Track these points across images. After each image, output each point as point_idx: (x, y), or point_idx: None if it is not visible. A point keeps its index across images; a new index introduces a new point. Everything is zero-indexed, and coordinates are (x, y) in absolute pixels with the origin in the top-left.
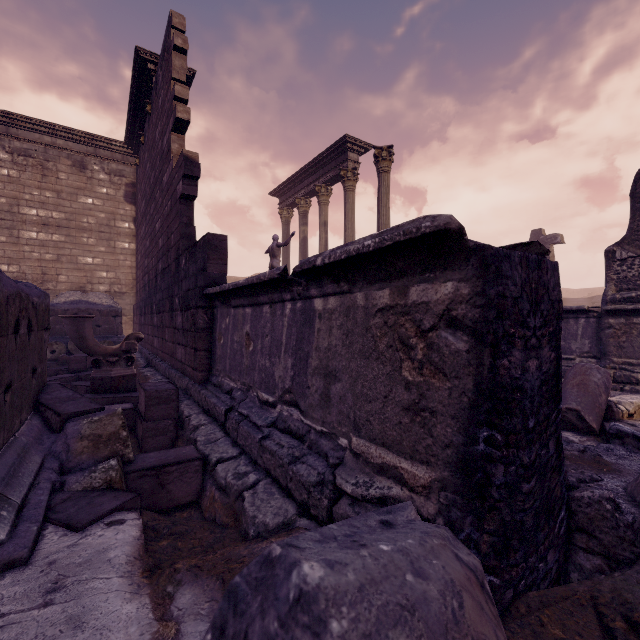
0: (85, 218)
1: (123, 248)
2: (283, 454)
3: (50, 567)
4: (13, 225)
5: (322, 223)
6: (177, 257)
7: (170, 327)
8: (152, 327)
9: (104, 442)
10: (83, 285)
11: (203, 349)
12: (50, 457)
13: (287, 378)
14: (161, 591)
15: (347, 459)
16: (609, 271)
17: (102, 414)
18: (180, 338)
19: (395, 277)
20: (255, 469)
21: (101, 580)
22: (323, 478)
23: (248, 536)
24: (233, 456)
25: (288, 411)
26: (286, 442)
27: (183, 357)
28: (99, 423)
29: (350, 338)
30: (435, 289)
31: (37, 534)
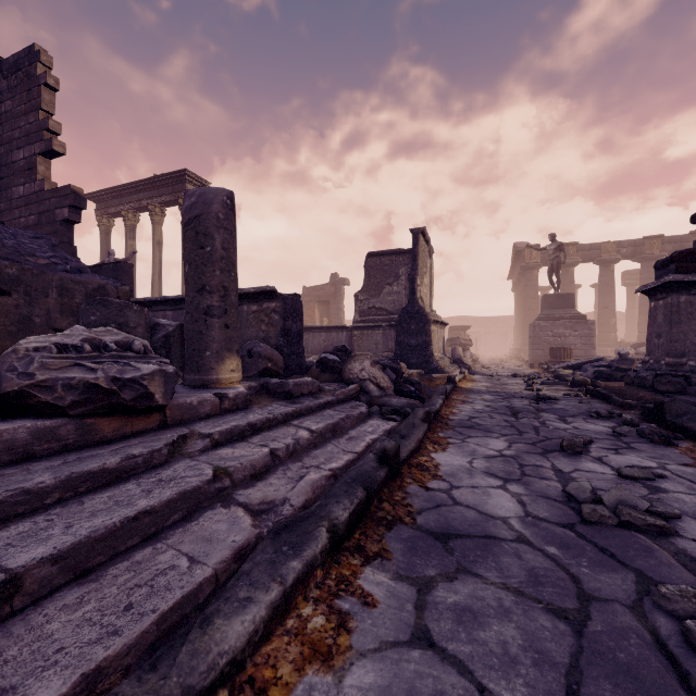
0: None
1: None
2: None
3: None
4: None
5: (156, 242)
6: None
7: None
8: None
9: None
10: None
11: None
12: None
13: None
14: None
15: None
16: (356, 306)
17: None
18: None
19: (259, 301)
20: None
21: None
22: None
23: None
24: None
25: None
26: None
27: None
28: None
29: (242, 321)
30: (271, 305)
31: None
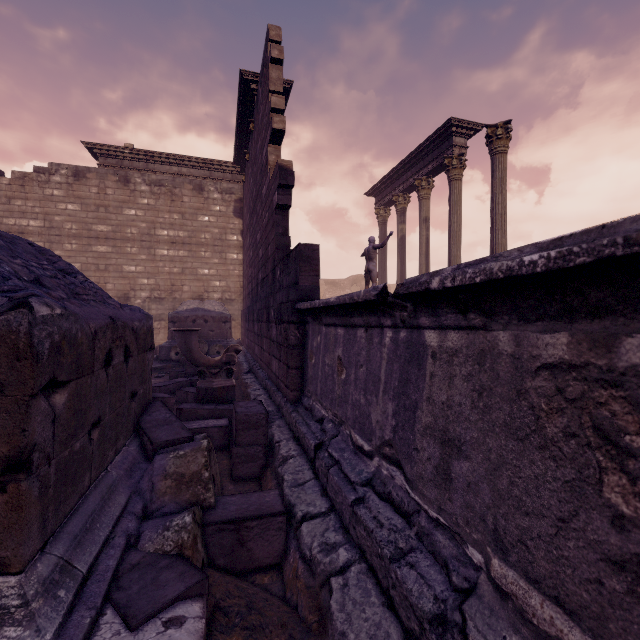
0: (203, 234)
1: (232, 259)
2: (382, 539)
3: None
4: (151, 245)
5: (422, 219)
6: (273, 268)
7: (267, 338)
8: (253, 334)
9: (186, 483)
10: (201, 294)
11: (295, 367)
12: (135, 496)
13: (387, 427)
14: None
15: (483, 589)
16: None
17: (188, 448)
18: (275, 351)
19: (583, 315)
20: (346, 541)
21: None
22: (443, 610)
23: None
24: (321, 512)
25: (388, 470)
26: (386, 518)
27: (277, 371)
28: (183, 459)
29: (485, 399)
30: None
31: (89, 628)
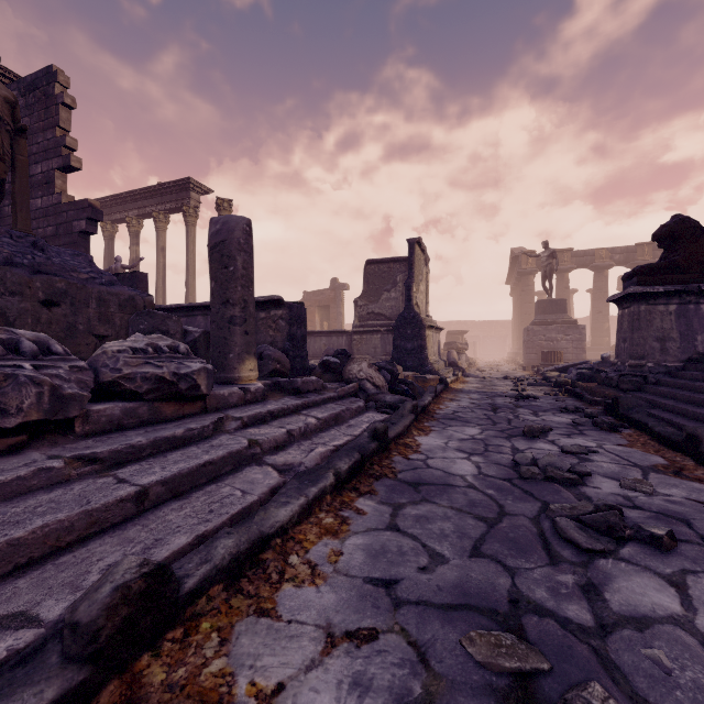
0: None
1: None
2: None
3: None
4: None
5: (160, 248)
6: None
7: None
8: None
9: None
10: None
11: None
12: None
13: None
14: None
15: None
16: (356, 311)
17: None
18: None
19: (267, 309)
20: None
21: None
22: None
23: None
24: None
25: None
26: None
27: None
28: None
29: None
30: (278, 313)
31: None
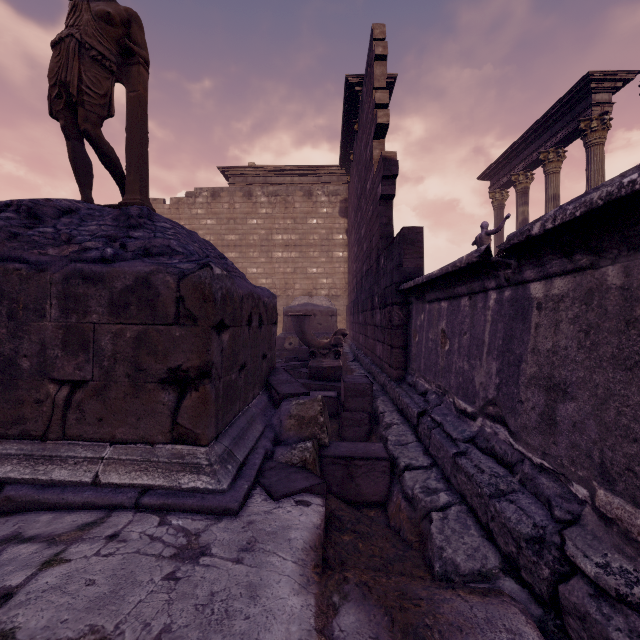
0: (311, 236)
1: (338, 257)
2: (482, 481)
3: (249, 526)
4: (269, 249)
5: (549, 197)
6: (377, 257)
7: (371, 325)
8: (358, 325)
9: (306, 424)
10: (310, 291)
11: (398, 346)
12: (269, 428)
13: (490, 386)
14: (327, 597)
15: (586, 519)
16: None
17: (306, 398)
18: (379, 335)
19: None
20: (447, 488)
21: (279, 558)
22: (542, 534)
23: (433, 569)
24: (423, 466)
25: (491, 428)
26: (487, 467)
27: (381, 354)
28: (303, 406)
29: (592, 337)
30: None
31: (247, 492)
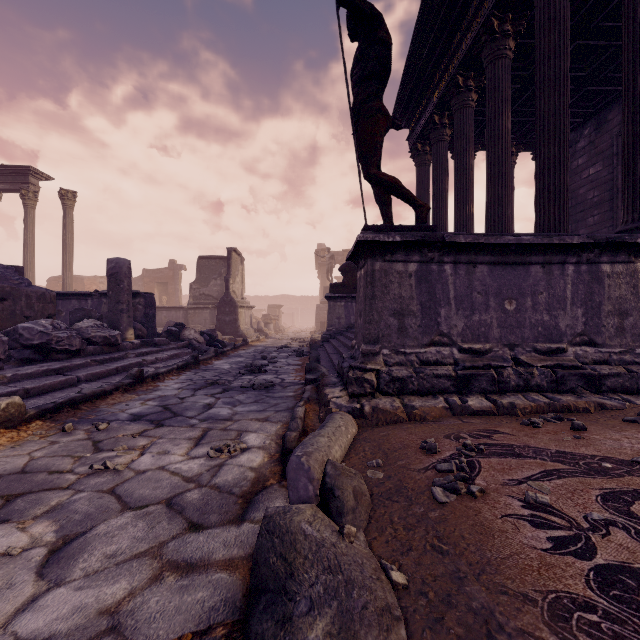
0: None
1: None
2: None
3: None
4: None
5: None
6: None
7: None
8: None
9: None
10: None
11: None
12: None
13: None
14: None
15: None
16: (191, 293)
17: None
18: None
19: None
20: None
21: None
22: None
23: None
24: None
25: None
26: None
27: None
28: None
29: None
30: (137, 300)
31: None
